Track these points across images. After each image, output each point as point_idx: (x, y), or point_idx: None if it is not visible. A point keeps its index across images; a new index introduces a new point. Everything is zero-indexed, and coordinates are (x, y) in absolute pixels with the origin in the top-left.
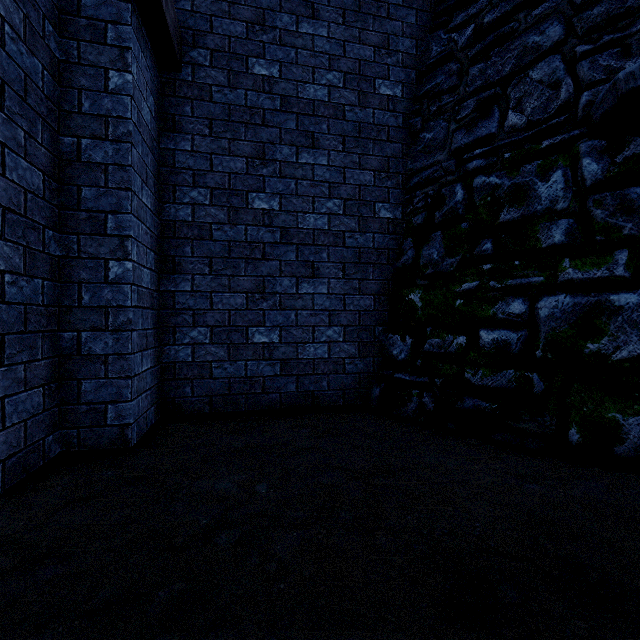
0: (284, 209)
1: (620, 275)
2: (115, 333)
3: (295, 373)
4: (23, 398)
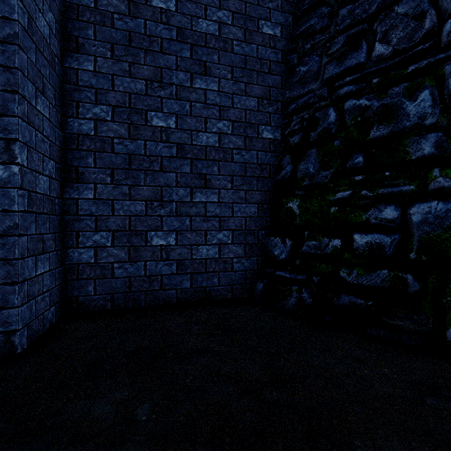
0: (180, 127)
1: None
2: (0, 238)
3: (189, 271)
4: None
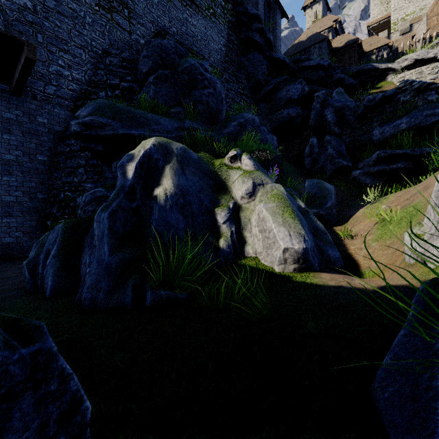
0: None
1: None
2: None
3: (1, 247)
4: None
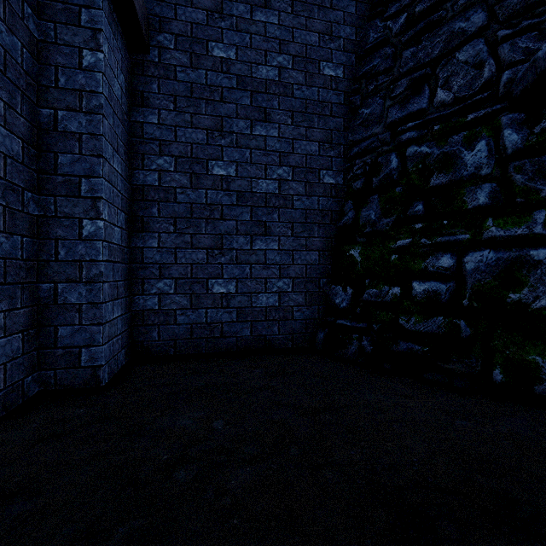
0: (240, 175)
1: (539, 233)
2: (88, 284)
3: (249, 319)
4: (3, 343)
